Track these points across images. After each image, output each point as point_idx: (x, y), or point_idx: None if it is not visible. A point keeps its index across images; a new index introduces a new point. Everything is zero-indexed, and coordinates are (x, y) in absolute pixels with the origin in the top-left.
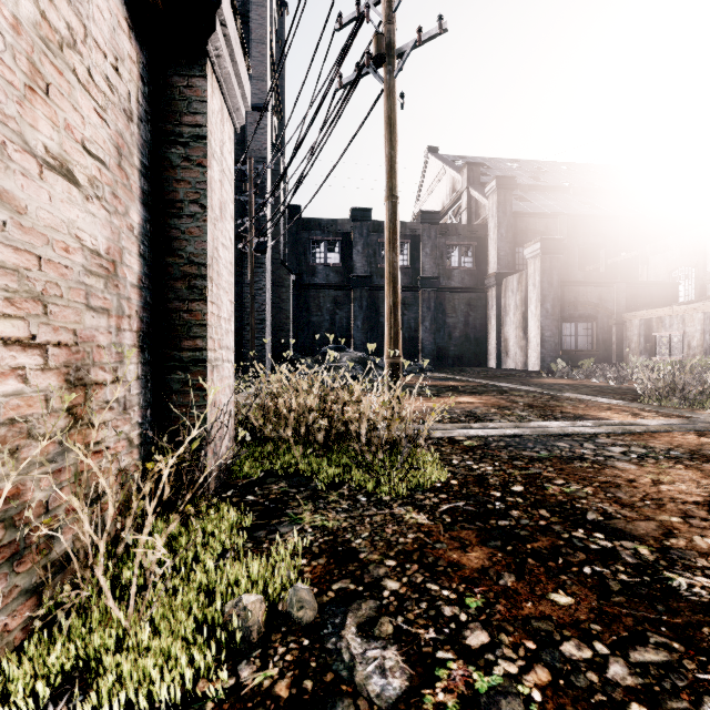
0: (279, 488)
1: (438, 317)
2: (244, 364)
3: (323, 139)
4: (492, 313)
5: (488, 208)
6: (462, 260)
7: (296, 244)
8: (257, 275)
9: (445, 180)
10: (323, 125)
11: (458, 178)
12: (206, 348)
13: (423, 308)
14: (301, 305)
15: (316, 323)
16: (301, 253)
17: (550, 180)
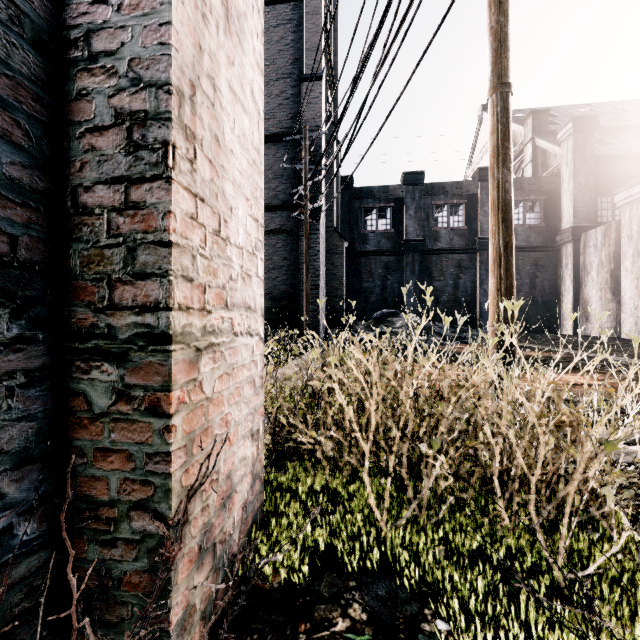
0: (348, 634)
1: None
2: (299, 329)
3: (389, 49)
4: (566, 273)
5: (561, 155)
6: (526, 216)
7: (348, 213)
8: (312, 242)
9: None
10: (388, 37)
11: (520, 130)
12: (168, 305)
13: (481, 271)
14: (352, 272)
15: (368, 289)
16: (353, 222)
17: (638, 118)
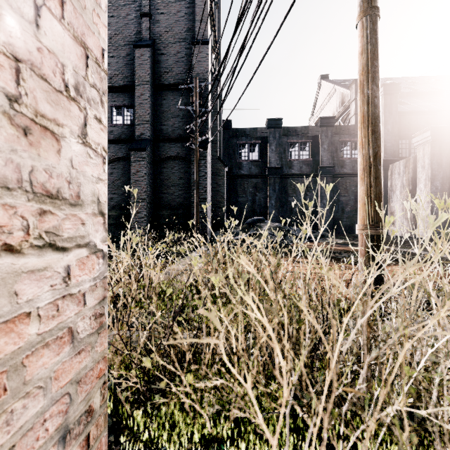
0: None
1: (333, 196)
2: (191, 231)
3: None
4: None
5: None
6: (352, 152)
7: (228, 147)
8: (201, 165)
9: (335, 96)
10: None
11: (347, 92)
12: None
13: (321, 190)
14: (231, 190)
15: (242, 202)
16: (231, 153)
17: (423, 88)
